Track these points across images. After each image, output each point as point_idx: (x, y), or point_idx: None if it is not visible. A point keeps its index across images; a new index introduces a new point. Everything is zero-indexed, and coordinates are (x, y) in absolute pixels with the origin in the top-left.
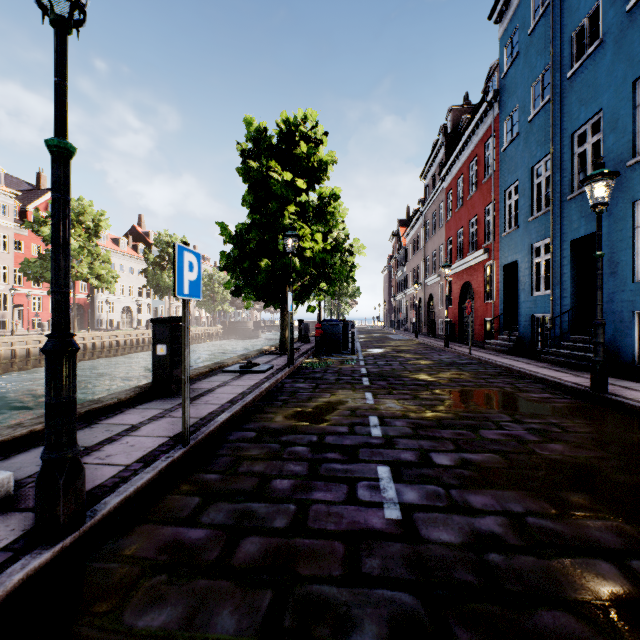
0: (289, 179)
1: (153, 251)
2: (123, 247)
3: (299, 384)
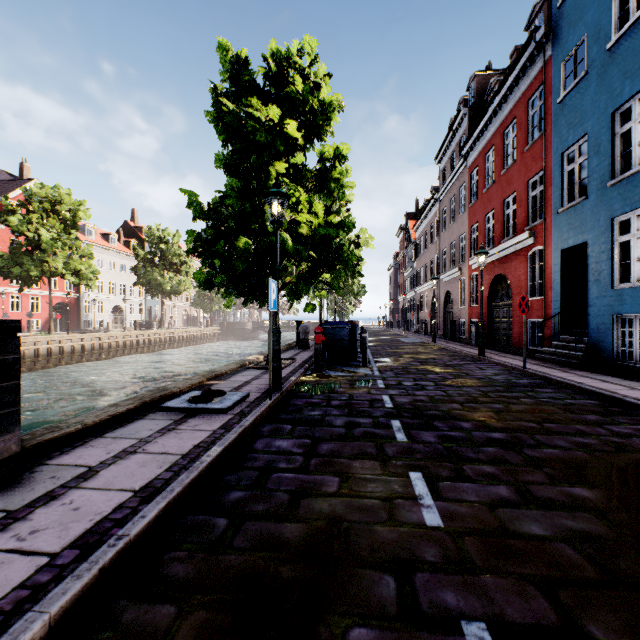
0: (276, 119)
1: (147, 248)
2: (114, 243)
3: (281, 440)
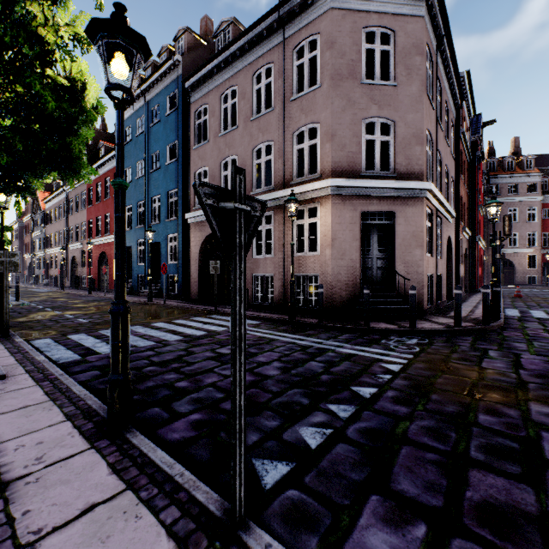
0: None
1: None
2: None
3: None
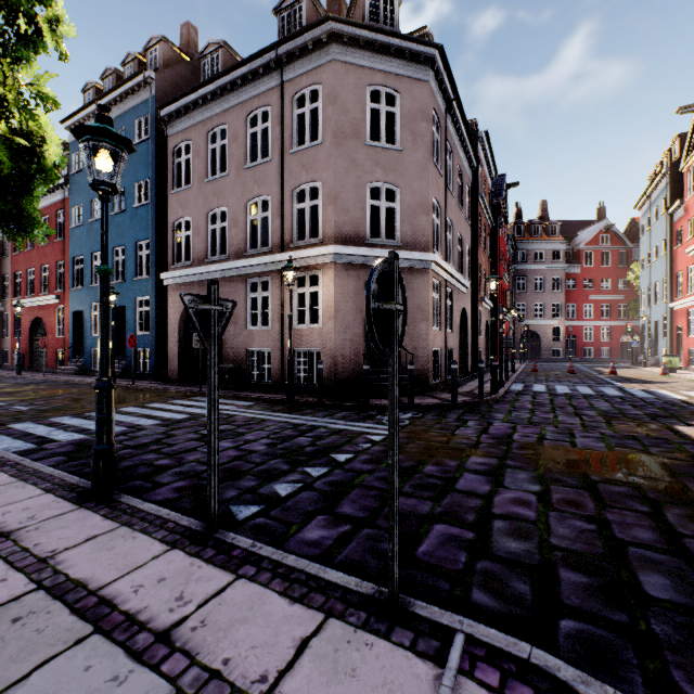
0: None
1: None
2: None
3: None
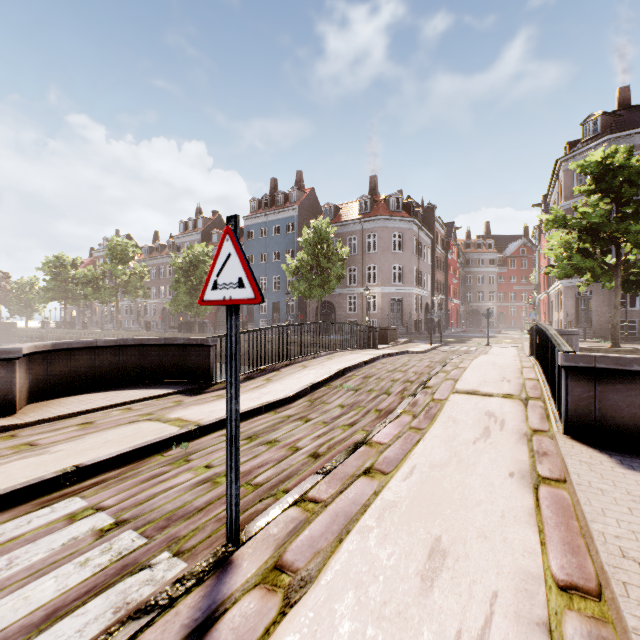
0: None
1: None
2: None
3: None
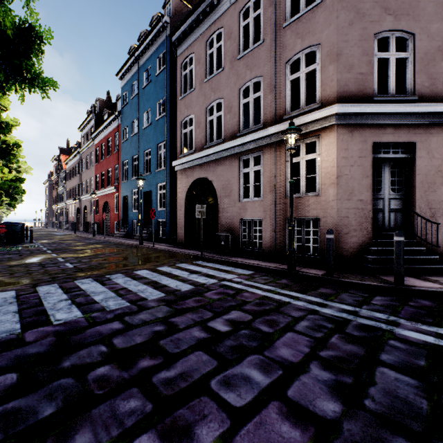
0: None
1: None
2: None
3: (8, 256)
